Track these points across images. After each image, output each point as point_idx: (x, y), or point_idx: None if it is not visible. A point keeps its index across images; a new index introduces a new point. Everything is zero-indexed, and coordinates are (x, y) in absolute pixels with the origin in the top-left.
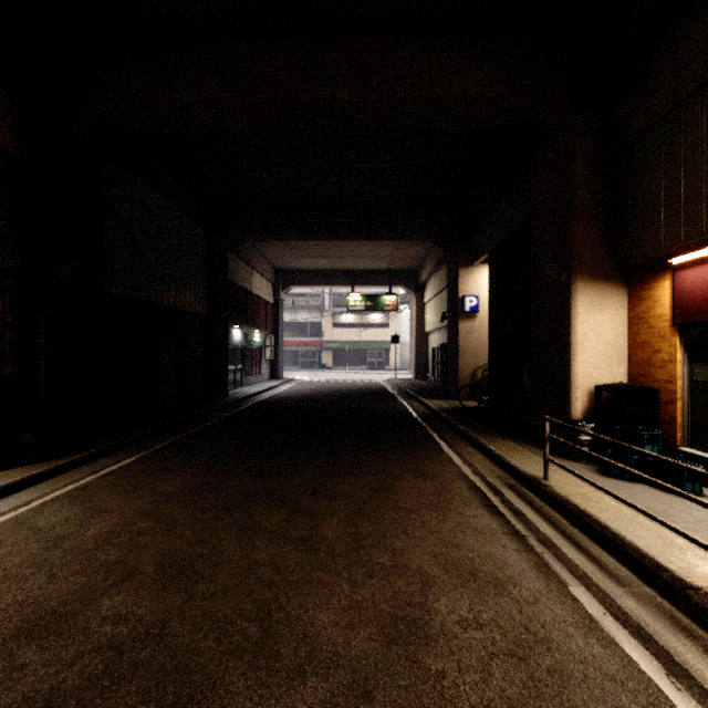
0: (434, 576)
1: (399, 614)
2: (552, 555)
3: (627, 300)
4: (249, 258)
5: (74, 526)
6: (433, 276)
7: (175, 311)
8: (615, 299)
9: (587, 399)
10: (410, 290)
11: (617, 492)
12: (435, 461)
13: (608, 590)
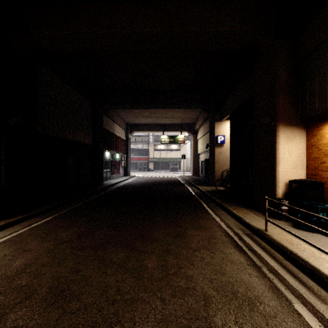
0: (211, 296)
1: (192, 326)
2: (278, 280)
3: (305, 136)
4: (113, 118)
5: (8, 259)
6: (201, 126)
7: (76, 143)
8: (299, 135)
9: (285, 187)
10: (191, 133)
11: (306, 239)
12: (206, 219)
13: (318, 306)
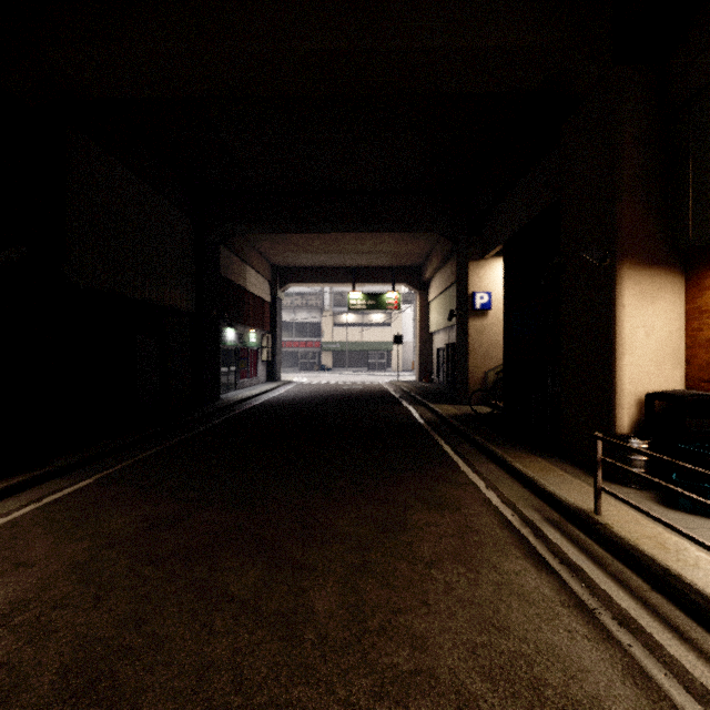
0: (477, 696)
1: None
2: (645, 650)
3: (684, 290)
4: (243, 253)
5: None
6: (438, 272)
7: (157, 307)
8: (670, 288)
9: (636, 410)
10: (414, 288)
11: (697, 535)
12: (452, 484)
13: None
